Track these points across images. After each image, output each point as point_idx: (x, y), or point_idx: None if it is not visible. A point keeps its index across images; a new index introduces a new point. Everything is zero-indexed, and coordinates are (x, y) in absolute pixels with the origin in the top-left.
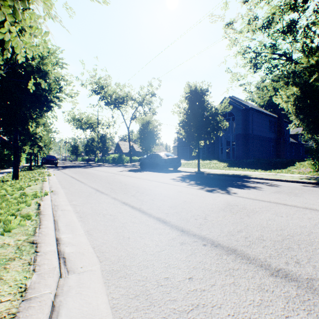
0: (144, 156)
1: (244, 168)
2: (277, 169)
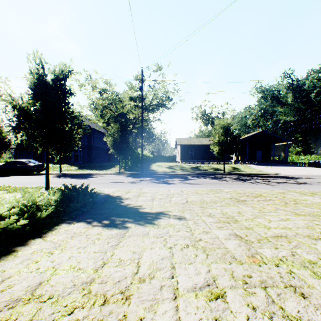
0: None
1: (90, 169)
2: (107, 169)
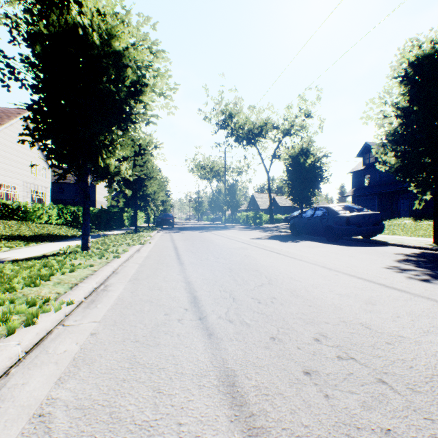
0: (293, 214)
1: None
2: None
